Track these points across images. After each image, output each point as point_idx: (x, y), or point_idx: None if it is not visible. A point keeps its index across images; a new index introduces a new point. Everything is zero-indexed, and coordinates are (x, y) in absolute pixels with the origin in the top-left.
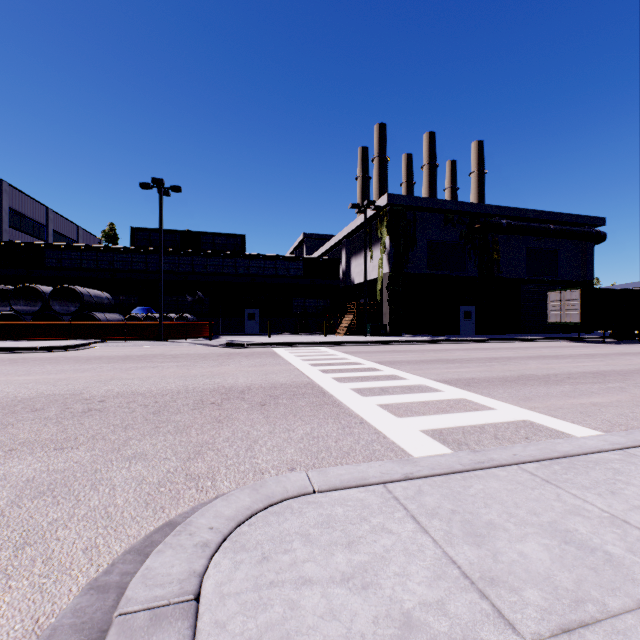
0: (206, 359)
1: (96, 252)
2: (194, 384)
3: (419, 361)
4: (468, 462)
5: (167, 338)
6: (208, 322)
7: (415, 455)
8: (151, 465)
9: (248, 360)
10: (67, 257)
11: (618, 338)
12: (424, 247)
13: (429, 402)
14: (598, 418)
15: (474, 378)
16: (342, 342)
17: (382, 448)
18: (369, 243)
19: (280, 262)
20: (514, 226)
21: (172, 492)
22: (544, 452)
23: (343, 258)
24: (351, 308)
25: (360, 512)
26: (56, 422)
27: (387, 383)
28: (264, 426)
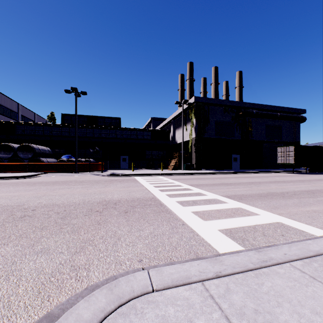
0: (98, 183)
1: (43, 126)
2: (89, 198)
3: (212, 184)
4: (256, 261)
5: (79, 171)
6: (101, 163)
7: (217, 249)
8: (50, 258)
9: (121, 184)
10: (27, 129)
11: (313, 171)
12: (213, 124)
13: (221, 210)
14: (320, 220)
15: (243, 194)
16: (171, 173)
17: (196, 243)
18: (185, 122)
19: (139, 132)
20: (259, 113)
21: (58, 281)
22: (303, 251)
23: (171, 130)
24: (175, 155)
25: (187, 313)
26: (1, 225)
27: (196, 198)
28: (125, 227)
